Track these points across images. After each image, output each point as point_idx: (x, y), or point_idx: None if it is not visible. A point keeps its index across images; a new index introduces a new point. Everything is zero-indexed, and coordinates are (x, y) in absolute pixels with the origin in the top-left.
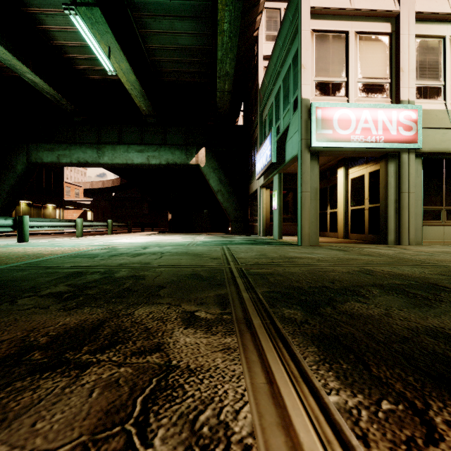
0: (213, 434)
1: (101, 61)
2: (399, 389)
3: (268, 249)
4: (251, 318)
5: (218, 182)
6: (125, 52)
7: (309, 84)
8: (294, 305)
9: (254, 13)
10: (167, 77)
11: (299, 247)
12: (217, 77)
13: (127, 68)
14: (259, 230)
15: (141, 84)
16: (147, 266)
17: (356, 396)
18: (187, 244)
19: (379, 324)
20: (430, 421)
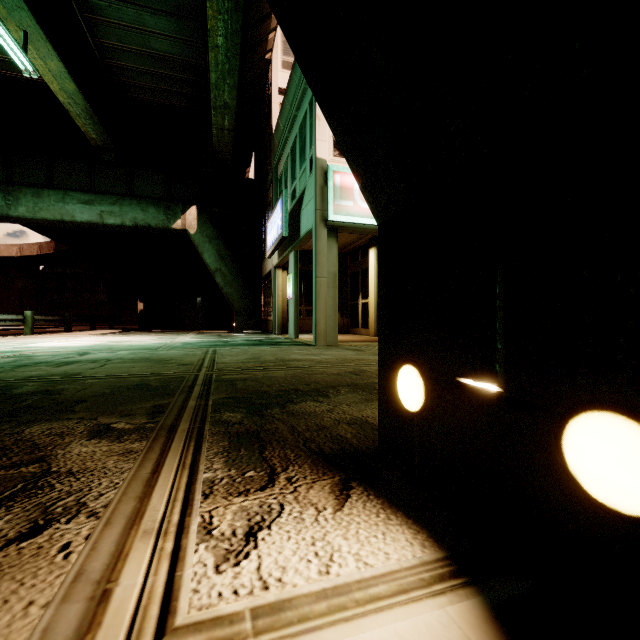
0: (65, 511)
1: (9, 52)
2: (274, 463)
3: (269, 350)
4: (180, 424)
5: (217, 258)
6: (56, 43)
7: (326, 141)
8: (242, 409)
9: (265, 29)
10: (134, 93)
11: (310, 348)
12: (212, 108)
13: (61, 70)
14: (273, 327)
15: (89, 97)
16: (74, 378)
17: (230, 471)
18: (157, 347)
19: (313, 418)
20: (275, 478)
